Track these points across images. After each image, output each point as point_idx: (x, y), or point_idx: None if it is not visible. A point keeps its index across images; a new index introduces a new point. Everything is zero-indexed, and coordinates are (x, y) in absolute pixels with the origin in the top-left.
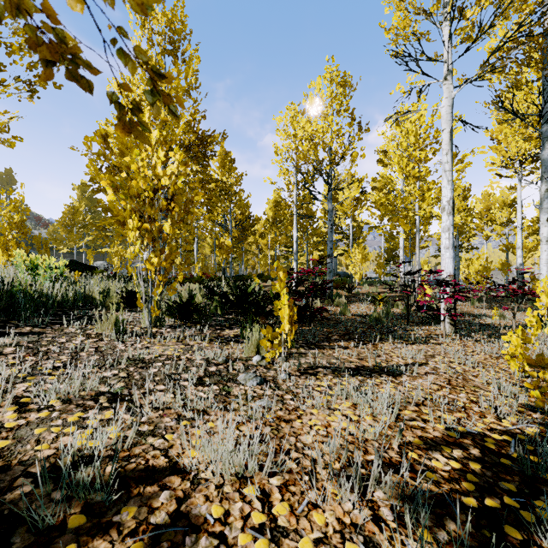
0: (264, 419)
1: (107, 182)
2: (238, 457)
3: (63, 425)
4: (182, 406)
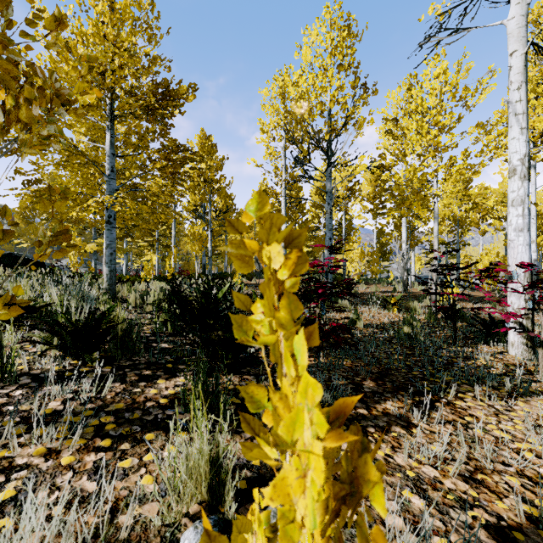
0: None
1: None
2: None
3: None
4: None
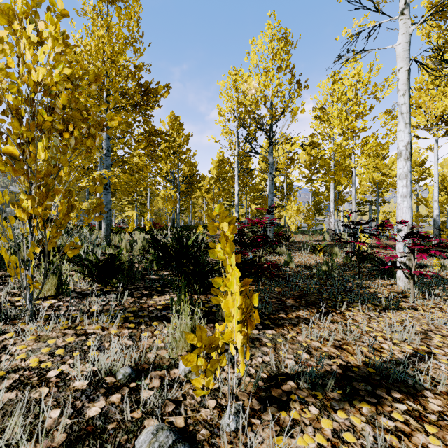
0: None
1: None
2: None
3: None
4: None
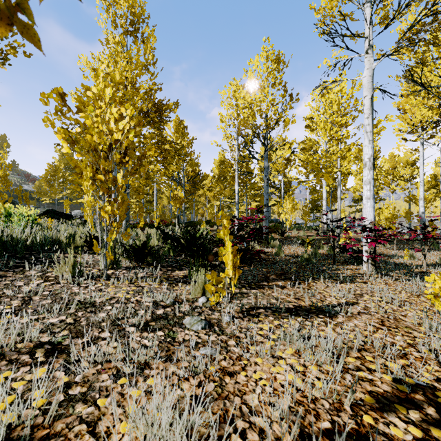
0: (207, 372)
1: (62, 136)
2: (175, 438)
3: None
4: (124, 357)
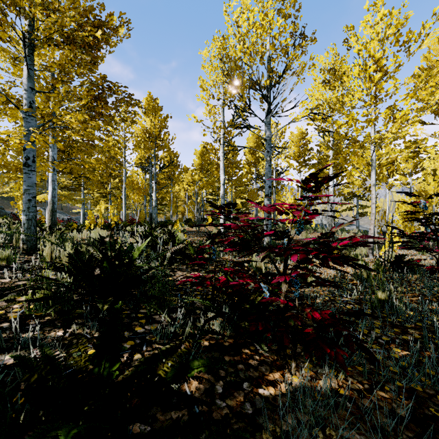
0: None
1: None
2: None
3: None
4: None
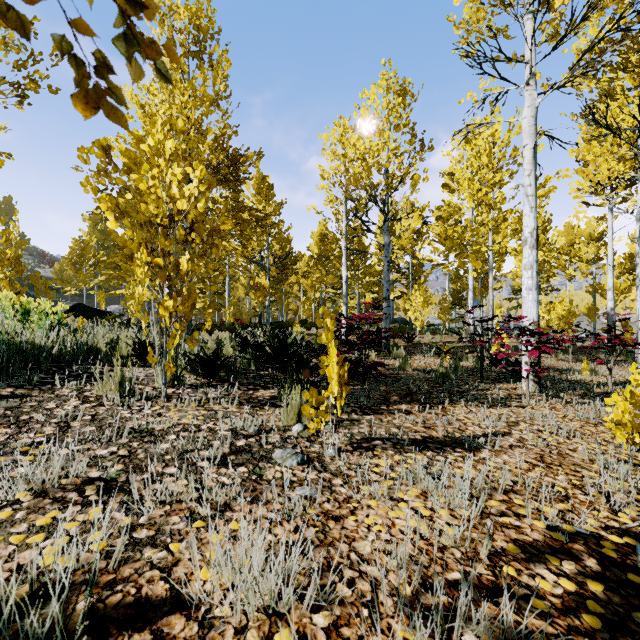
0: (306, 515)
1: (108, 205)
2: (268, 583)
3: (29, 531)
4: (198, 497)
